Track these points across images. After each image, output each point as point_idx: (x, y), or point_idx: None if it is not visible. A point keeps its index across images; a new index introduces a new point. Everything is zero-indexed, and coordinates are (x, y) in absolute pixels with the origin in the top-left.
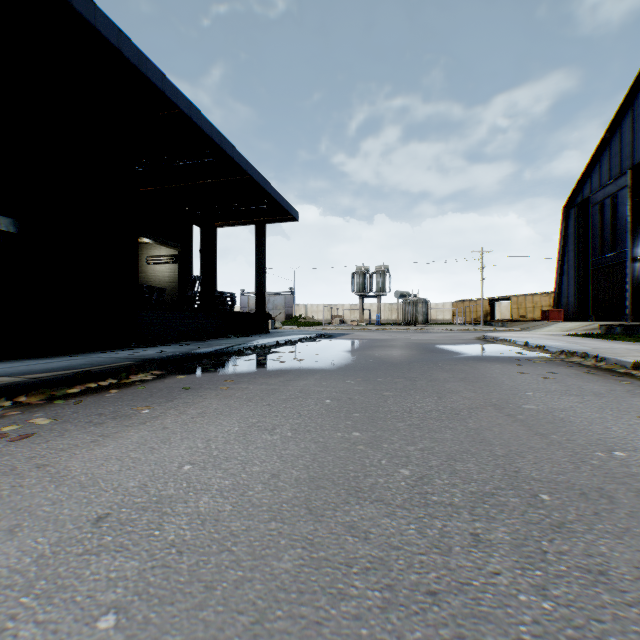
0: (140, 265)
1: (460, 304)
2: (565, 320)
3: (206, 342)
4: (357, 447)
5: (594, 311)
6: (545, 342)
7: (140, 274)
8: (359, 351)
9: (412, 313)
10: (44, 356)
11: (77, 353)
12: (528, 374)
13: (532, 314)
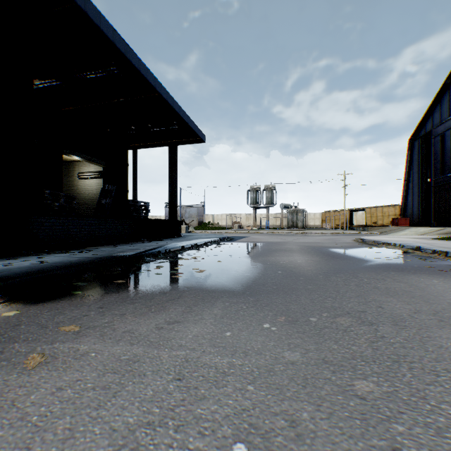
0: (73, 180)
1: (327, 214)
2: (410, 226)
3: (113, 247)
4: None
5: (436, 219)
6: (437, 247)
7: (73, 187)
8: (261, 257)
9: (293, 220)
10: None
11: None
12: None
13: (381, 221)
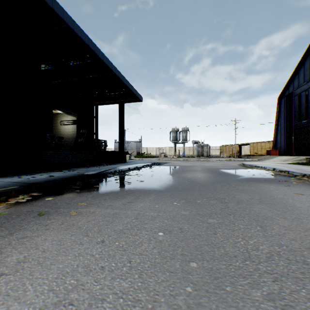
0: (57, 125)
1: (224, 147)
2: (279, 155)
3: (87, 168)
4: None
5: (295, 150)
6: (285, 168)
7: (57, 130)
8: (177, 174)
9: (201, 151)
10: None
11: None
12: (302, 195)
13: (260, 152)
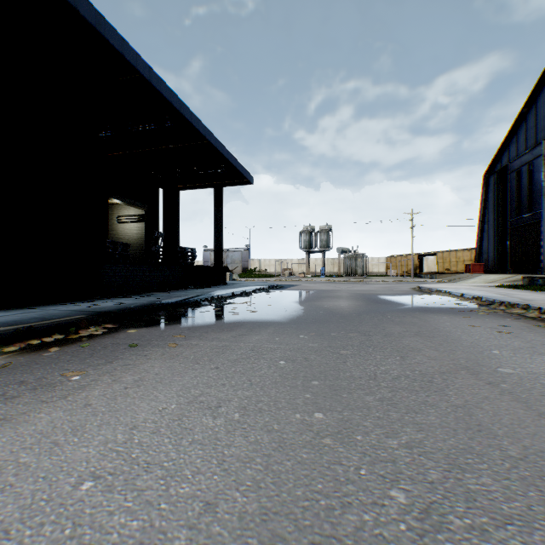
0: (111, 224)
1: (393, 259)
2: (485, 273)
3: (167, 293)
4: (323, 440)
5: (512, 265)
6: (480, 293)
7: (111, 232)
8: (309, 302)
9: (352, 266)
10: (2, 309)
11: (38, 305)
12: (480, 327)
13: (455, 267)
